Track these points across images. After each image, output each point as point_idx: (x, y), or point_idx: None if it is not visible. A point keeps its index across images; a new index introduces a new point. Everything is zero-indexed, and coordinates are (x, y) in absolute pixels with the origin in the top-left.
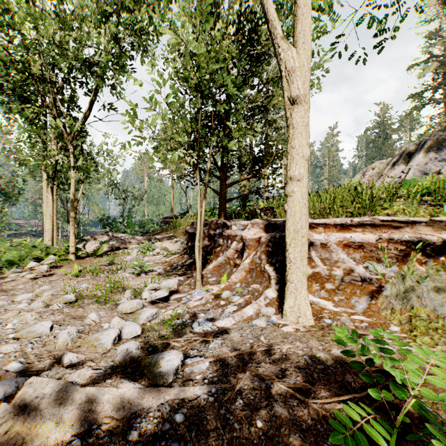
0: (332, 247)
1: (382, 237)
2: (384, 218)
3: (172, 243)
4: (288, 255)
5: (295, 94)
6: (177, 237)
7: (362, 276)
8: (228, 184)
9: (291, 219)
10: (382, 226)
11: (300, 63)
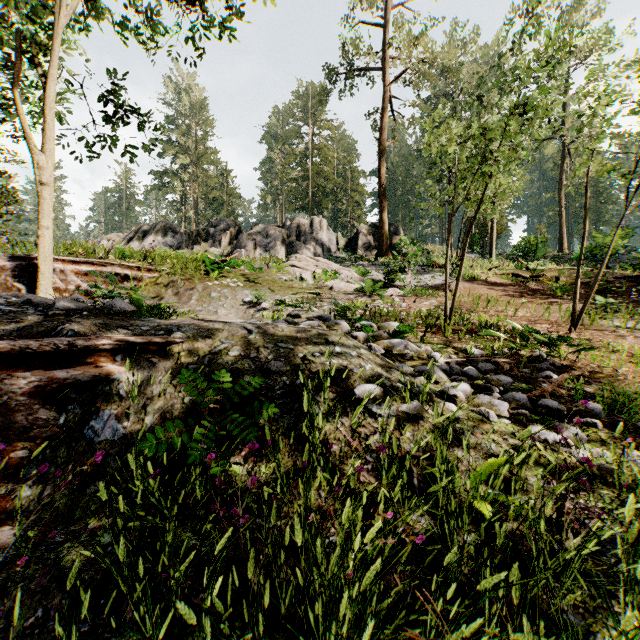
0: (68, 273)
1: (98, 270)
2: (98, 260)
3: None
4: (41, 270)
5: (46, 181)
6: None
7: (87, 289)
8: None
9: (43, 250)
10: (98, 265)
11: (49, 165)
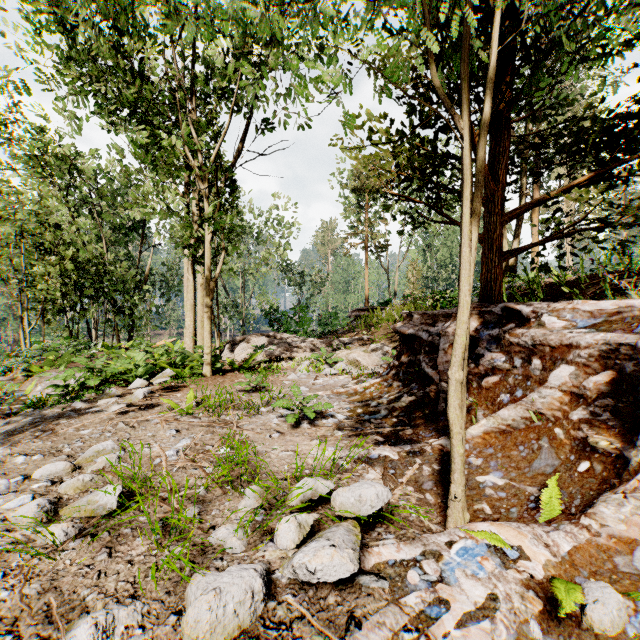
0: None
1: None
2: None
3: (367, 353)
4: None
5: None
6: (375, 341)
7: None
8: (510, 211)
9: None
10: None
11: None
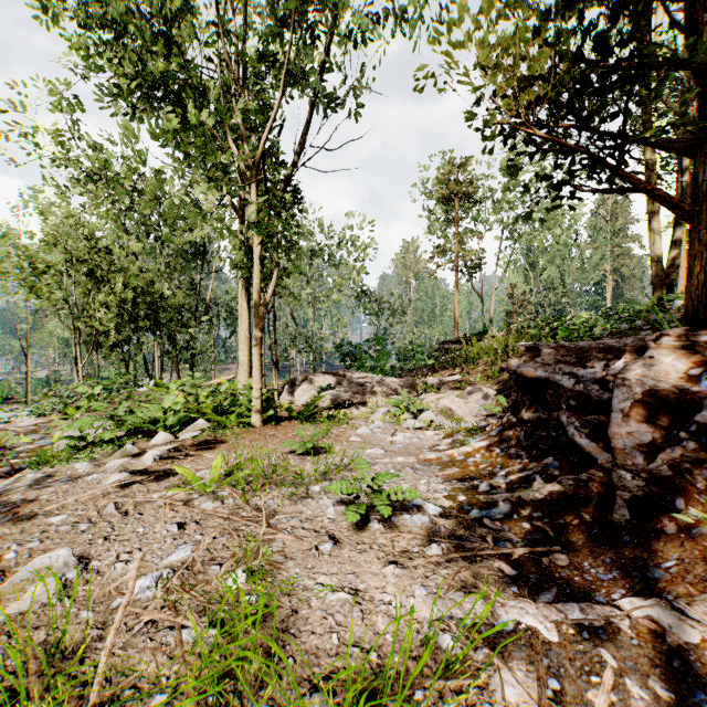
0: None
1: None
2: None
3: (463, 398)
4: None
5: None
6: (472, 382)
7: None
8: None
9: None
10: None
11: None
